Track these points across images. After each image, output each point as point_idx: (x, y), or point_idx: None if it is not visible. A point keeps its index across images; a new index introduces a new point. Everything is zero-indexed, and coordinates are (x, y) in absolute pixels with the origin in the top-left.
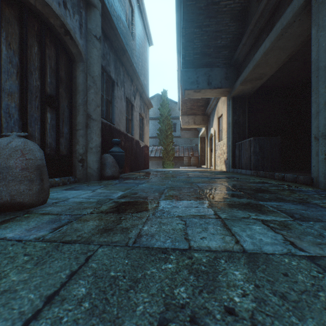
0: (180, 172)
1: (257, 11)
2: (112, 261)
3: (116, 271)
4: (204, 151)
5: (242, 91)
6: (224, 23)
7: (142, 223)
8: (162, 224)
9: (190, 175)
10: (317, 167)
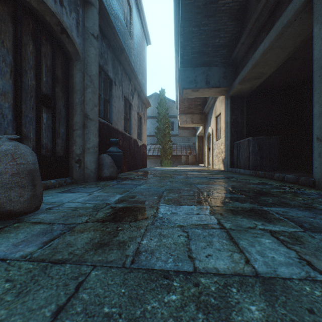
0: (178, 172)
1: (256, 10)
2: (107, 290)
3: (110, 306)
4: (201, 149)
5: (240, 90)
6: (222, 22)
7: (141, 235)
8: (163, 237)
9: (189, 175)
10: (319, 169)
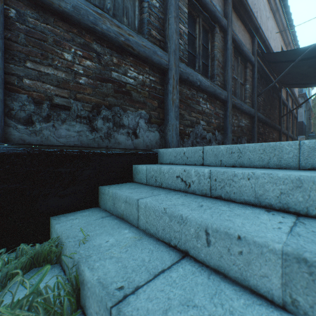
0: None
1: None
2: None
3: None
4: None
5: None
6: None
7: None
8: None
9: None
10: None
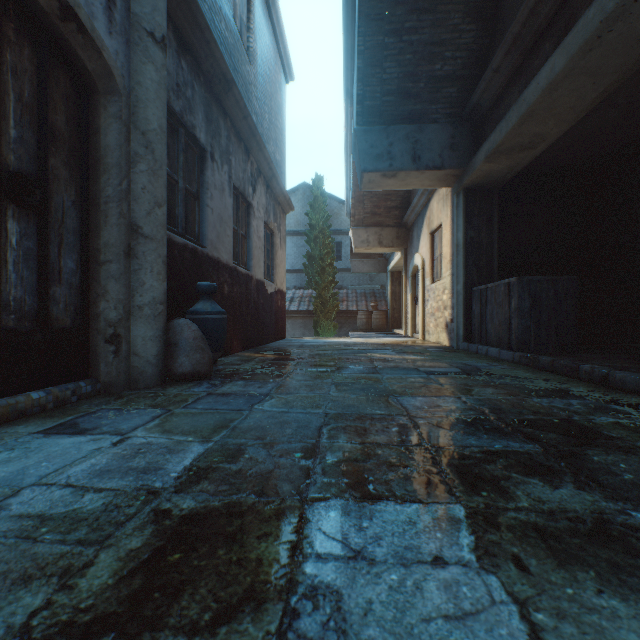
0: (353, 352)
1: None
2: None
3: None
4: (398, 299)
5: (488, 175)
6: (450, 25)
7: None
8: None
9: (377, 364)
10: None
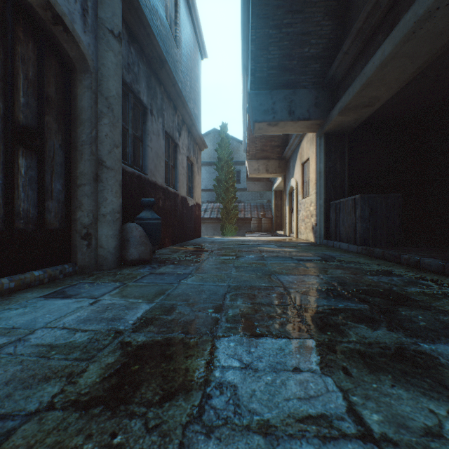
0: (248, 246)
1: None
2: None
3: None
4: (279, 210)
5: (341, 124)
6: (314, 21)
7: None
8: None
9: (264, 254)
10: None
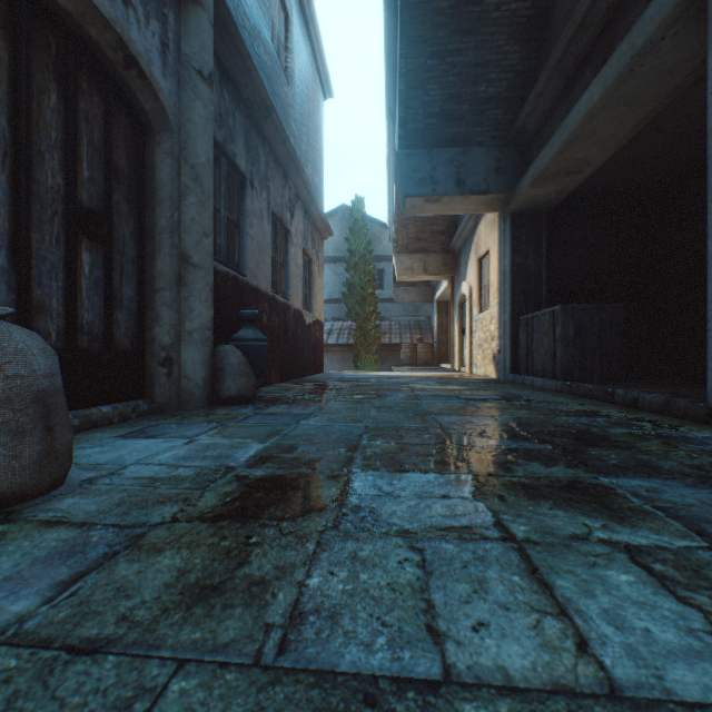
0: (395, 383)
1: (572, 17)
2: None
3: None
4: (445, 331)
5: (535, 200)
6: (494, 47)
7: (307, 560)
8: (361, 566)
9: (419, 392)
10: None
